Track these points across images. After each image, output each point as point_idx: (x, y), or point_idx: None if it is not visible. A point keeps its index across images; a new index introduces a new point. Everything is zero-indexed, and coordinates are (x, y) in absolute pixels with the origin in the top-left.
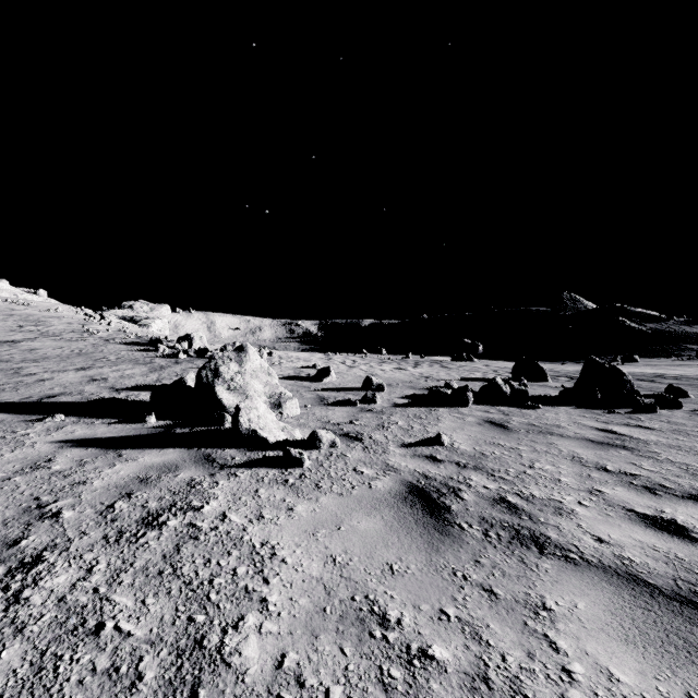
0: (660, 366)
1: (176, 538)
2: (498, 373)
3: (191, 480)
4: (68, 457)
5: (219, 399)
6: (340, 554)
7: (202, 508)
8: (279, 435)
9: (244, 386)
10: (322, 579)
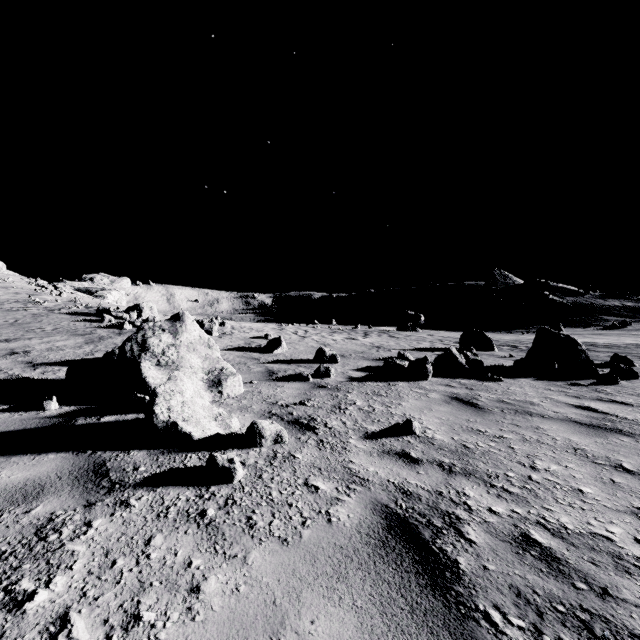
0: (585, 336)
1: None
2: (444, 342)
3: (48, 520)
4: None
5: (144, 378)
6: None
7: (29, 600)
8: (209, 427)
9: (178, 361)
10: None
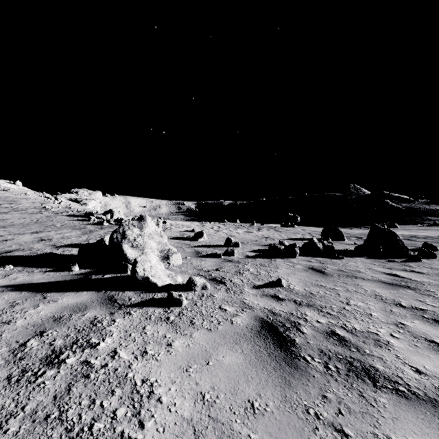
0: (412, 230)
1: (69, 376)
2: (312, 235)
3: (94, 318)
4: (4, 299)
5: (125, 254)
6: (209, 391)
7: (98, 345)
8: (166, 280)
9: (143, 244)
10: (192, 421)
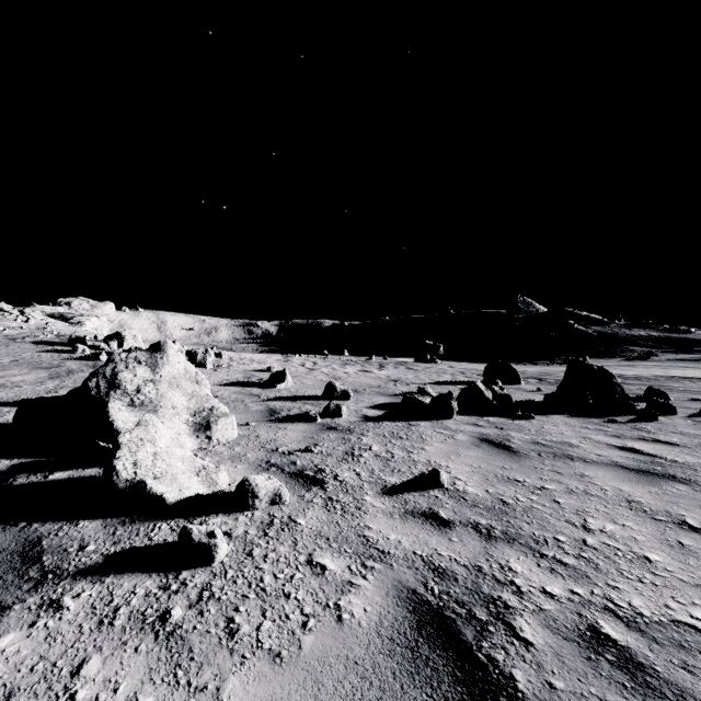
0: (612, 367)
1: None
2: (467, 375)
3: None
4: None
5: (111, 422)
6: None
7: None
8: (189, 485)
9: (157, 400)
10: None
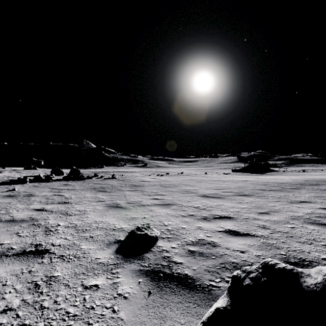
0: (108, 169)
1: None
2: (47, 173)
3: None
4: None
5: None
6: None
7: None
8: None
9: None
10: None
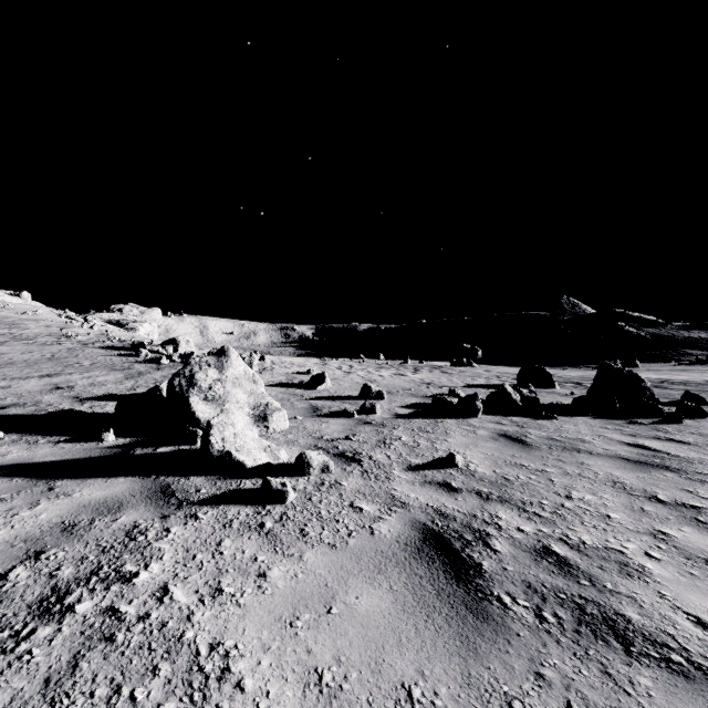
0: (663, 372)
1: (78, 639)
2: (502, 379)
3: (133, 527)
4: None
5: (193, 412)
6: (330, 666)
7: (135, 577)
8: (260, 457)
9: (224, 396)
10: None
